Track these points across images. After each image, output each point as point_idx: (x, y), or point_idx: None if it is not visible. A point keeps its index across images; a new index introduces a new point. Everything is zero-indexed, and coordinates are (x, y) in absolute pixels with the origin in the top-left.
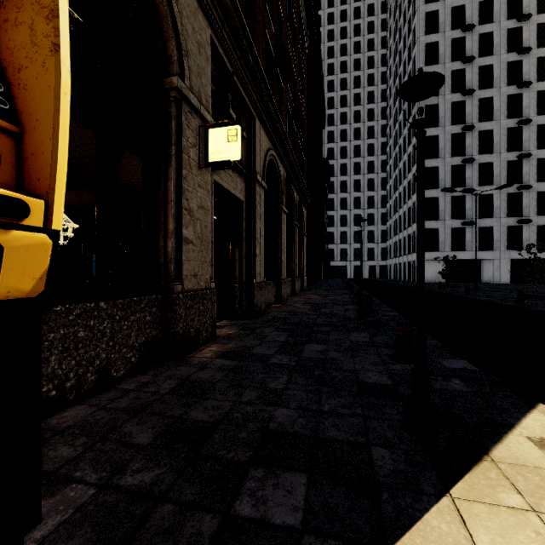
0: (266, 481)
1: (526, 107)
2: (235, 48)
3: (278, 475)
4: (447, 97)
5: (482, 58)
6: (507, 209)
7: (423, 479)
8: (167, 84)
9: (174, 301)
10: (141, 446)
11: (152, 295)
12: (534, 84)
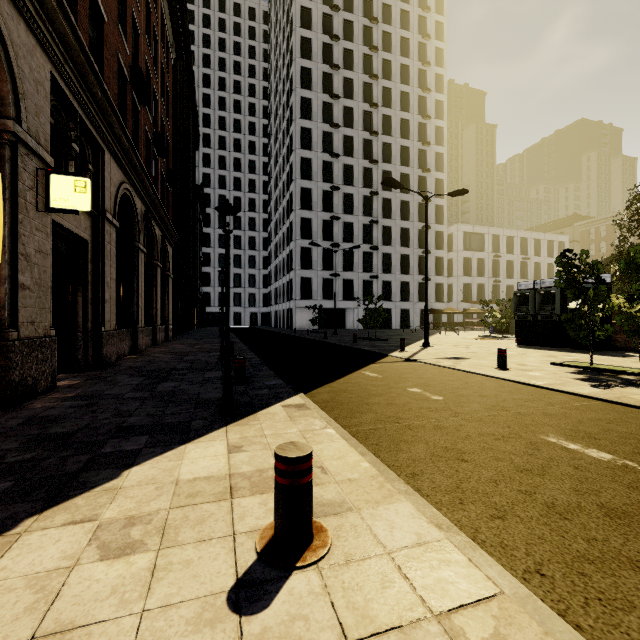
0: (122, 441)
1: (376, 181)
2: (80, 82)
3: (129, 439)
4: (319, 155)
5: (346, 128)
6: (363, 265)
7: (216, 425)
8: None
9: (9, 348)
10: (11, 449)
11: None
12: (380, 164)
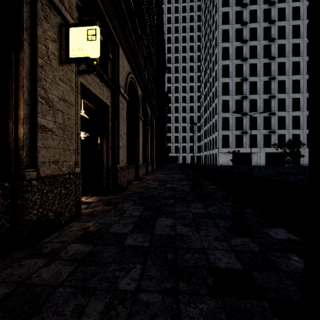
0: None
1: (273, 70)
2: None
3: None
4: (233, 61)
5: (251, 41)
6: (264, 125)
7: None
8: None
9: (24, 188)
10: None
11: None
12: (276, 58)
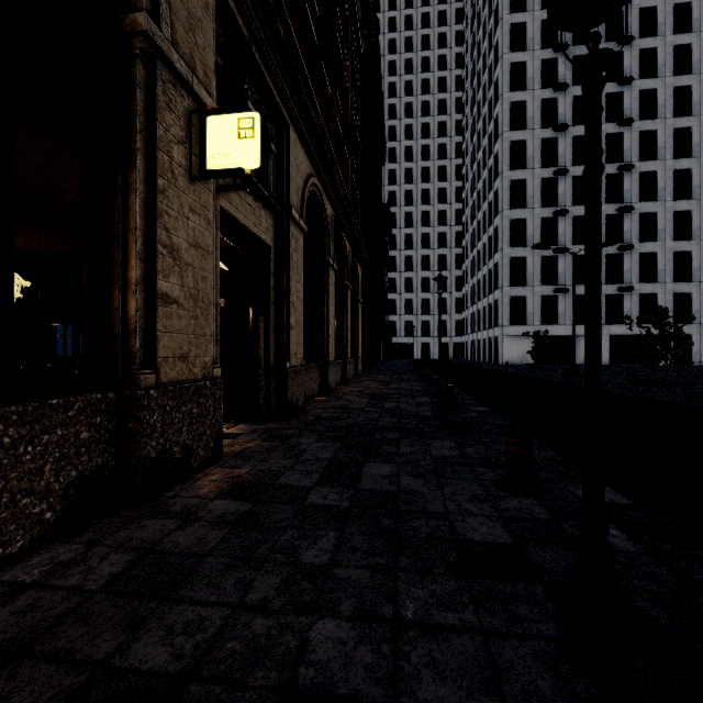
0: None
1: (628, 150)
2: (256, 7)
3: None
4: (536, 132)
5: (577, 86)
6: (606, 273)
7: None
8: (127, 25)
9: (139, 401)
10: None
11: (96, 392)
12: (636, 123)
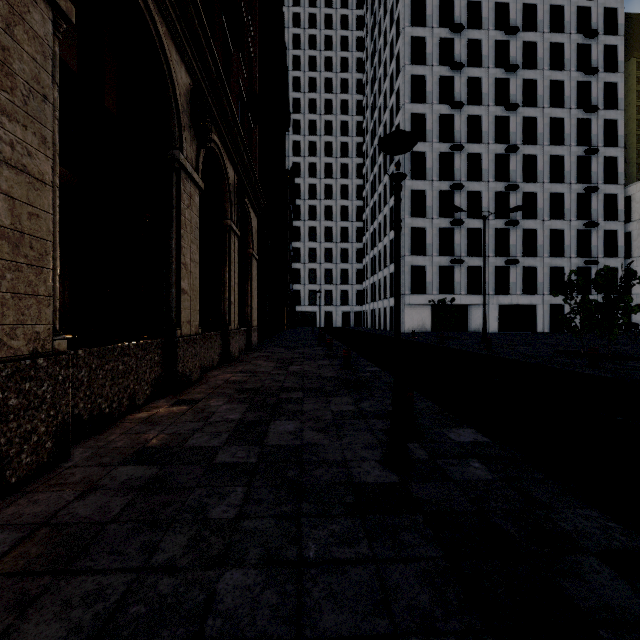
0: None
1: (513, 133)
2: None
3: None
4: (435, 107)
5: (471, 68)
6: (495, 247)
7: None
8: None
9: None
10: None
11: None
12: (520, 109)
